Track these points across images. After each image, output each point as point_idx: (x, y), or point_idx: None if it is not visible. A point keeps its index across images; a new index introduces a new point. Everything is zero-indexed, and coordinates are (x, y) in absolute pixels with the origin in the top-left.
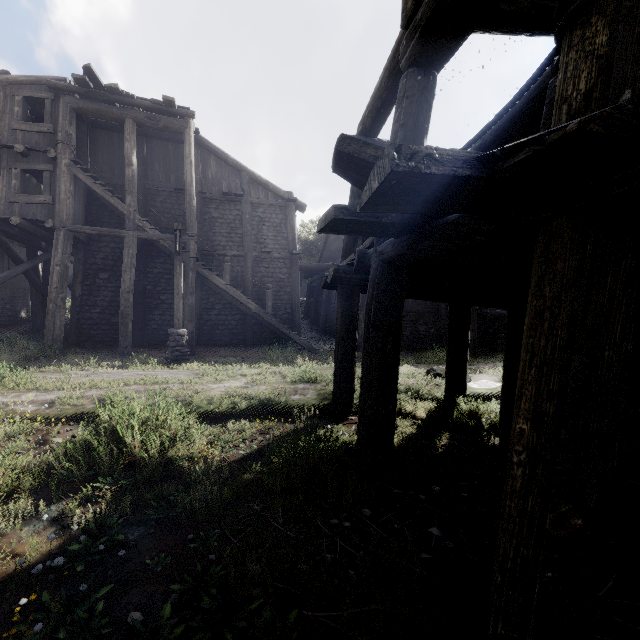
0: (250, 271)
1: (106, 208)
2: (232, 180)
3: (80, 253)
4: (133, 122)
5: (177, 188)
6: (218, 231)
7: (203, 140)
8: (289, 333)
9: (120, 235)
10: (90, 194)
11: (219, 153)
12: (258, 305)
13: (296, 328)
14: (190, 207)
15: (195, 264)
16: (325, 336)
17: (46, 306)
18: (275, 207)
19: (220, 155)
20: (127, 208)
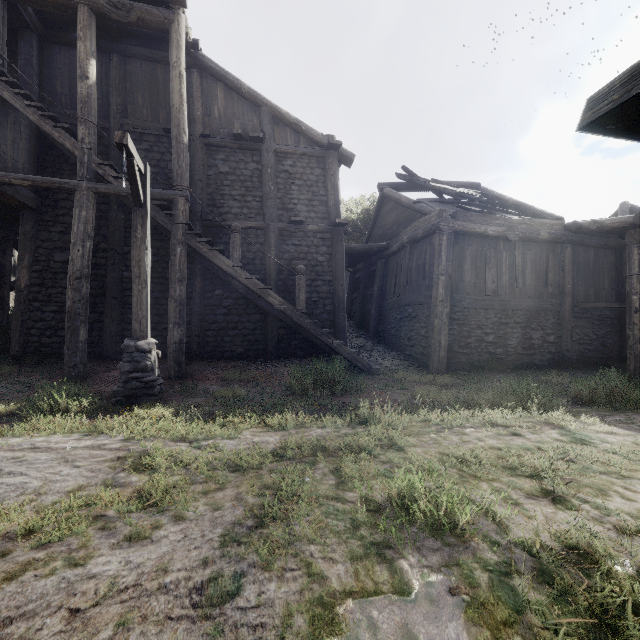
0: (273, 250)
1: (66, 159)
2: (248, 119)
3: (27, 224)
4: (90, 11)
5: (167, 128)
6: (227, 192)
7: (206, 60)
8: (332, 342)
9: (67, 188)
10: (43, 139)
11: (229, 79)
12: (285, 300)
13: (340, 333)
14: (178, 145)
15: (186, 234)
16: (379, 344)
17: (0, 303)
18: (309, 158)
19: (230, 82)
20: (78, 145)
